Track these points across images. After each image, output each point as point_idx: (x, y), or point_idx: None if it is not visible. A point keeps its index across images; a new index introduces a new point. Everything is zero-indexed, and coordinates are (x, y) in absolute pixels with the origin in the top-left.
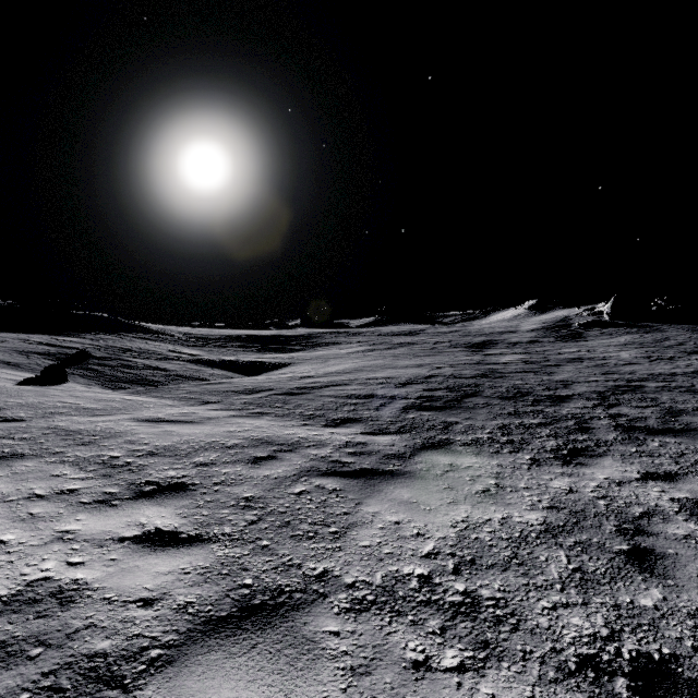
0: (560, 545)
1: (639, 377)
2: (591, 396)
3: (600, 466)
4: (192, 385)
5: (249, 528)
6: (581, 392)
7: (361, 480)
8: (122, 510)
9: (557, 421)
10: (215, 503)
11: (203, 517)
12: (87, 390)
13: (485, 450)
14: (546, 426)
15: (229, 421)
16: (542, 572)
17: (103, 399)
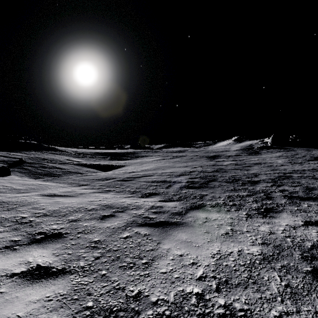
0: (273, 268)
1: (289, 172)
2: (269, 181)
3: (281, 217)
4: (75, 176)
5: (95, 262)
6: (264, 179)
7: (160, 228)
8: (19, 253)
9: (255, 193)
10: (77, 245)
11: (68, 255)
12: (20, 179)
13: (222, 210)
14: (251, 196)
15: (91, 195)
16: (268, 288)
17: (26, 184)
